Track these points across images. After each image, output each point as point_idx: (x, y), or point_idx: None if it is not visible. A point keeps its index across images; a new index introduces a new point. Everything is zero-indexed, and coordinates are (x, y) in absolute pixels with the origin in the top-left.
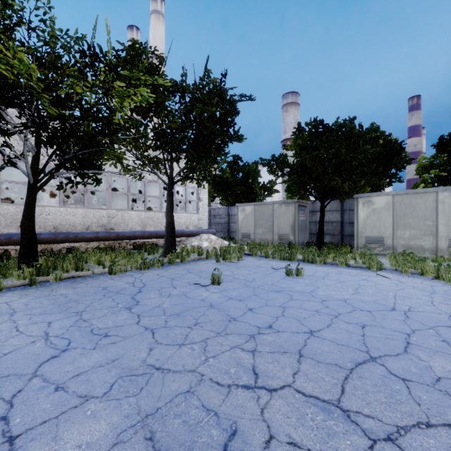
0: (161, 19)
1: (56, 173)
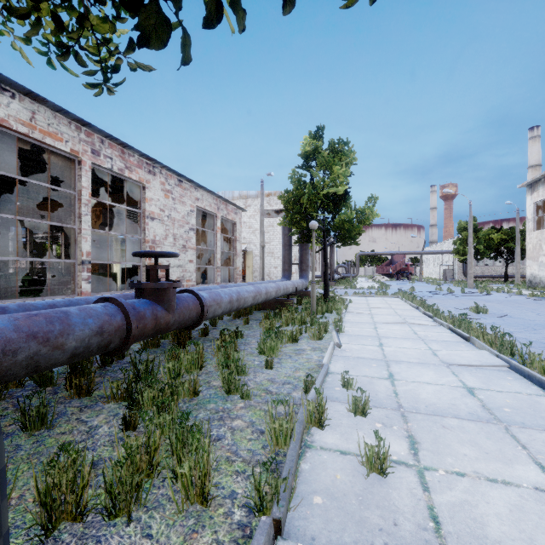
0: None
1: (513, 260)
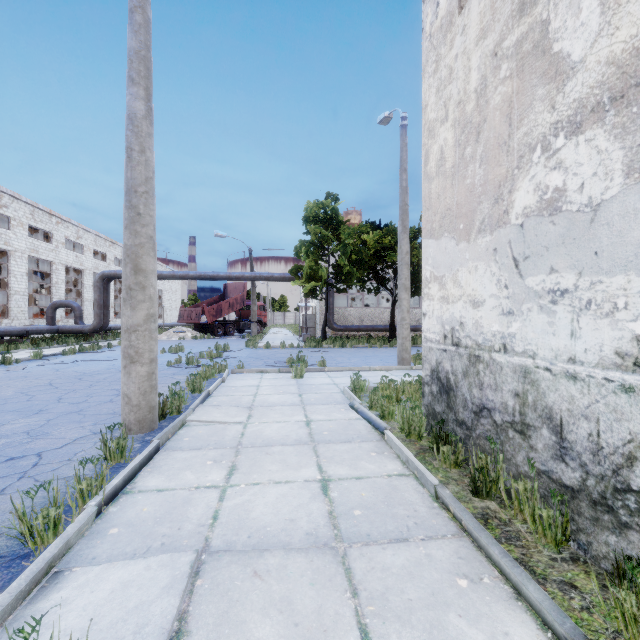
0: None
1: None
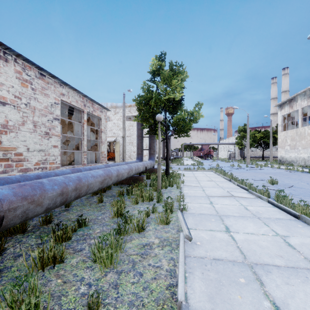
0: (286, 76)
1: (266, 148)
